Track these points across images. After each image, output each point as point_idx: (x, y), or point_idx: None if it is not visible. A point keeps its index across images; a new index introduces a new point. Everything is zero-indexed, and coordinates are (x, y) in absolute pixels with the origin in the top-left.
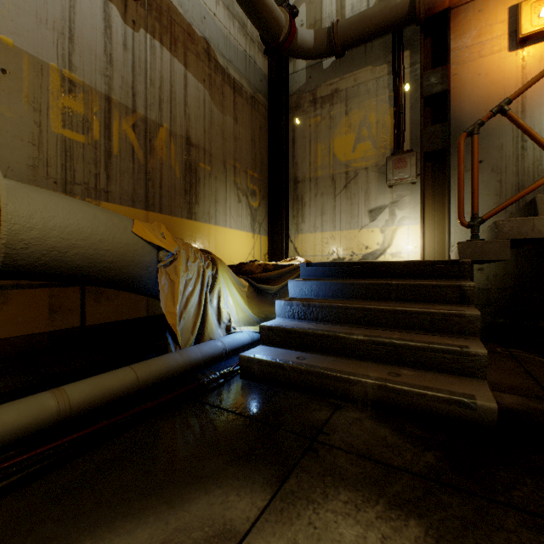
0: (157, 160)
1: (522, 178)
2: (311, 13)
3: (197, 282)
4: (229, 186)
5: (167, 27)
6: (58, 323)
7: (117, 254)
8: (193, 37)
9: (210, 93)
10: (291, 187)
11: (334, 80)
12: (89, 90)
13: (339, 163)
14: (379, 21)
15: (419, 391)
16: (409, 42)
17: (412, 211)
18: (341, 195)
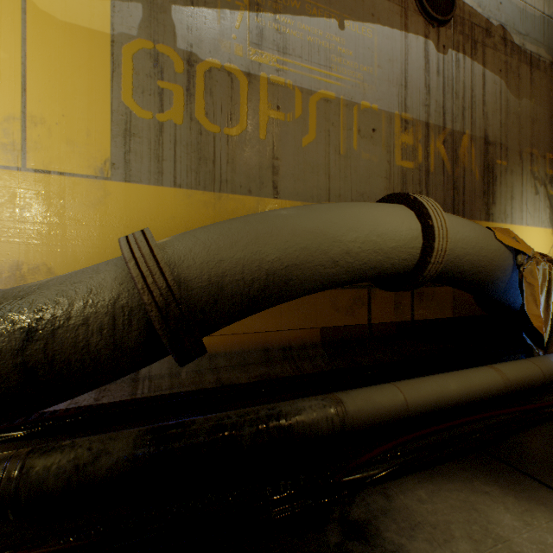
0: (460, 168)
1: None
2: None
3: (543, 286)
4: (525, 178)
5: (468, 35)
6: (398, 316)
7: (488, 259)
8: (489, 31)
9: (505, 82)
10: None
11: None
12: (415, 123)
13: None
14: None
15: None
16: None
17: None
18: None
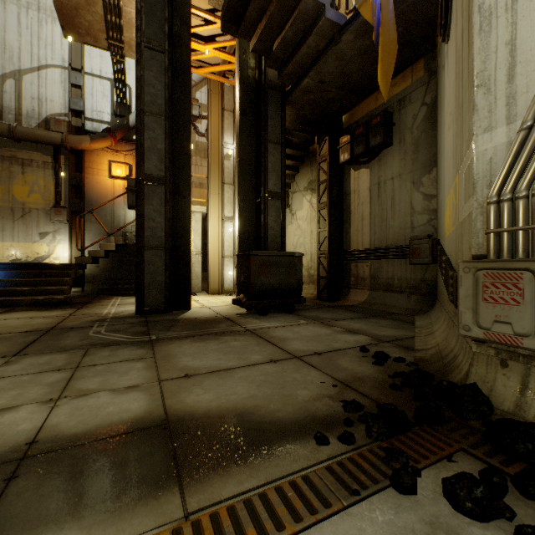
0: None
1: (114, 230)
2: None
3: None
4: None
5: None
6: None
7: None
8: None
9: None
10: None
11: (14, 149)
12: None
13: (18, 201)
14: (45, 140)
15: (45, 298)
16: (64, 152)
17: (66, 237)
18: (19, 221)
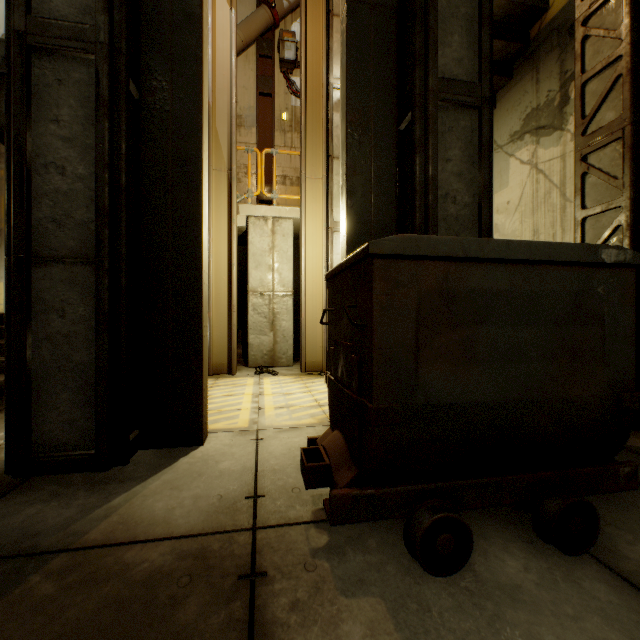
0: None
1: None
2: None
3: None
4: None
5: None
6: None
7: None
8: None
9: None
10: None
11: None
12: None
13: None
14: None
15: None
16: None
17: None
18: None
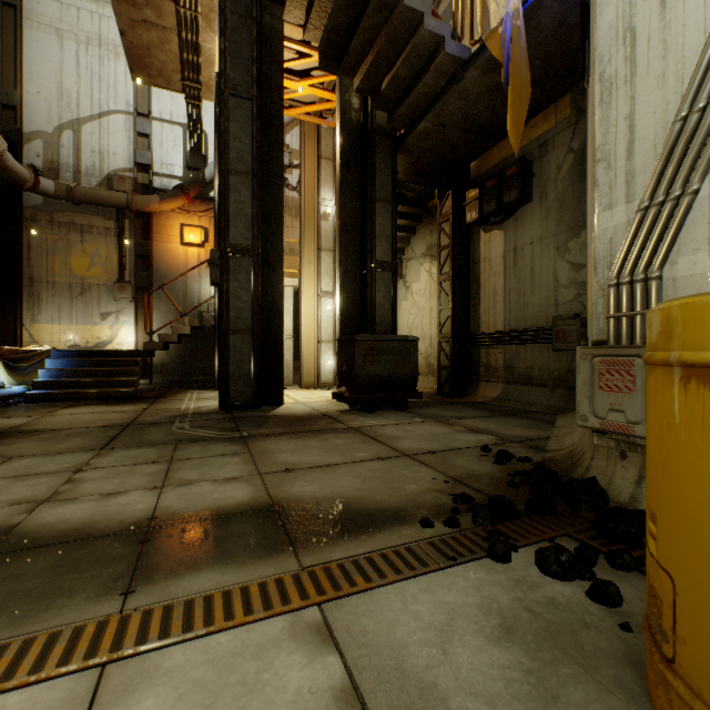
0: None
1: (187, 309)
2: (49, 152)
3: None
4: None
5: None
6: None
7: None
8: None
9: None
10: (27, 284)
11: (72, 214)
12: None
13: (77, 276)
14: (108, 202)
15: (112, 390)
16: (129, 215)
17: (131, 318)
18: (78, 299)
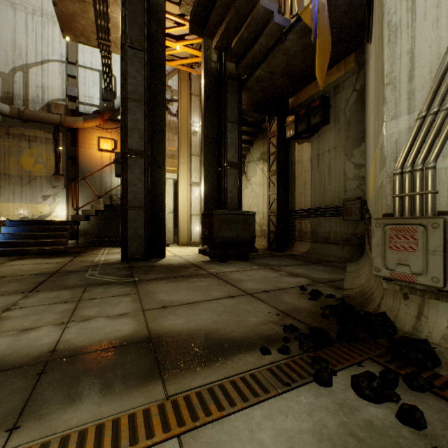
0: None
1: (102, 193)
2: (6, 86)
3: None
4: None
5: None
6: None
7: None
8: None
9: None
10: None
11: (22, 128)
12: None
13: (25, 170)
14: (47, 121)
15: (48, 248)
16: (62, 130)
17: (64, 199)
18: (27, 186)
